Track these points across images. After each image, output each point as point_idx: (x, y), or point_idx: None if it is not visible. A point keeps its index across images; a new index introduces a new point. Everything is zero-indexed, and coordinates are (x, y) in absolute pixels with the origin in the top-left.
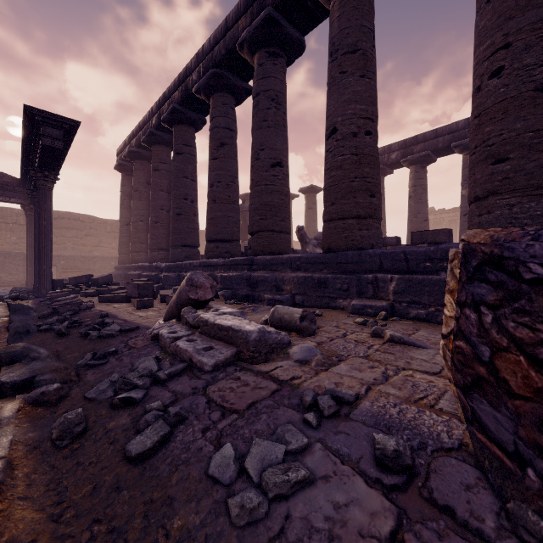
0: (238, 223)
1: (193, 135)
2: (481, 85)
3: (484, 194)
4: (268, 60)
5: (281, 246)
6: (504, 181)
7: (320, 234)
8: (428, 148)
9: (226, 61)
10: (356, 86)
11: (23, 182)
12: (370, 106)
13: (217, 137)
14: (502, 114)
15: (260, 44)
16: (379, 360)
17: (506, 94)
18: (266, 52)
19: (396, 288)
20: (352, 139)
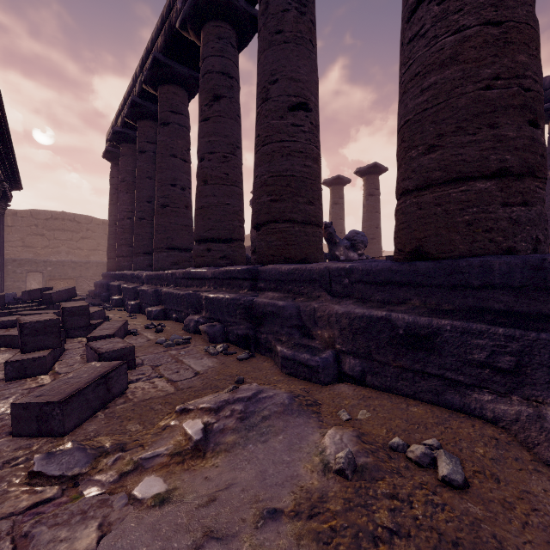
0: (241, 214)
1: (185, 99)
2: None
3: None
4: None
5: (306, 247)
6: None
7: (353, 233)
8: None
9: None
10: None
11: None
12: None
13: (209, 87)
14: None
15: None
16: None
17: None
18: None
19: None
20: None
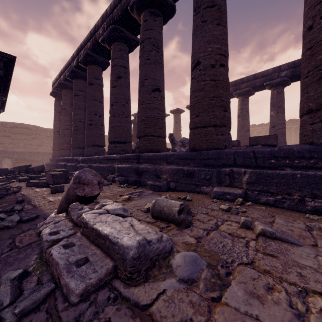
0: (130, 130)
1: (101, 72)
2: (313, 24)
3: (317, 107)
4: (150, 17)
5: (159, 146)
6: None
7: (183, 138)
8: (250, 85)
9: (121, 19)
10: (214, 31)
11: None
12: (223, 46)
13: (116, 72)
14: None
15: (144, 6)
16: (268, 270)
17: None
18: (149, 12)
19: (249, 180)
20: (211, 69)
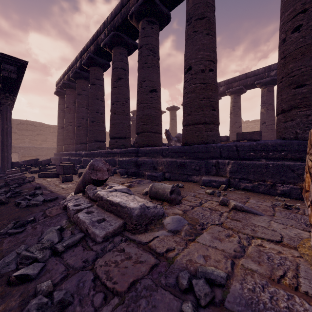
0: (129, 127)
1: (102, 73)
2: (286, 37)
3: (288, 108)
4: (148, 25)
5: (156, 141)
6: (303, 99)
7: (179, 134)
8: (242, 84)
9: (121, 26)
10: (204, 40)
11: None
12: (212, 53)
13: (116, 74)
14: (301, 56)
15: (142, 15)
16: (231, 227)
17: (303, 42)
18: (147, 20)
19: (231, 169)
20: (201, 74)
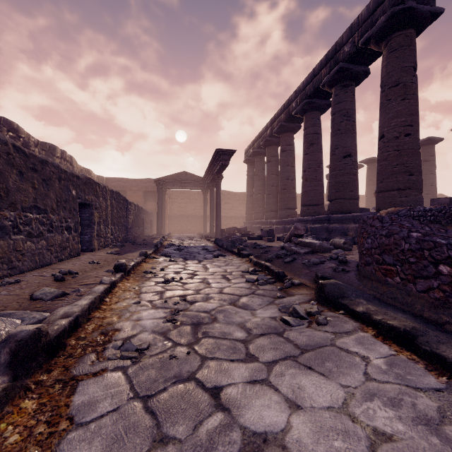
0: (322, 193)
1: (293, 137)
2: None
3: None
4: (341, 91)
5: (350, 208)
6: None
7: None
8: None
9: (313, 94)
10: (398, 107)
11: (203, 179)
12: (409, 117)
13: (308, 141)
14: None
15: (335, 83)
16: None
17: None
18: (340, 86)
19: None
20: (394, 141)
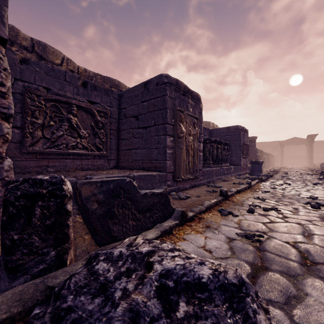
0: None
1: None
2: None
3: None
4: None
5: None
6: None
7: None
8: None
9: None
10: None
11: (305, 140)
12: None
13: None
14: None
15: None
16: None
17: None
18: None
19: None
20: None
